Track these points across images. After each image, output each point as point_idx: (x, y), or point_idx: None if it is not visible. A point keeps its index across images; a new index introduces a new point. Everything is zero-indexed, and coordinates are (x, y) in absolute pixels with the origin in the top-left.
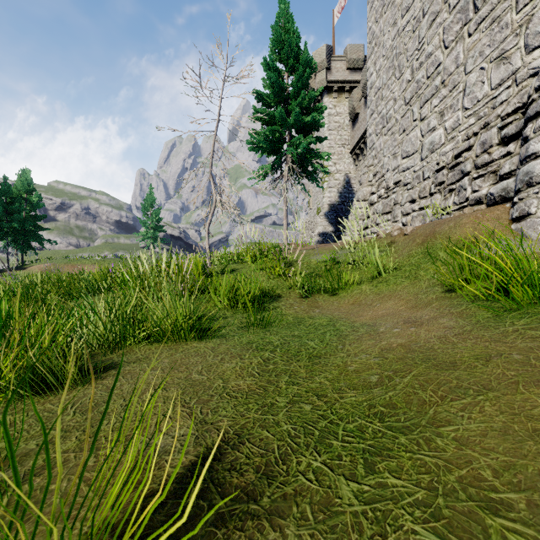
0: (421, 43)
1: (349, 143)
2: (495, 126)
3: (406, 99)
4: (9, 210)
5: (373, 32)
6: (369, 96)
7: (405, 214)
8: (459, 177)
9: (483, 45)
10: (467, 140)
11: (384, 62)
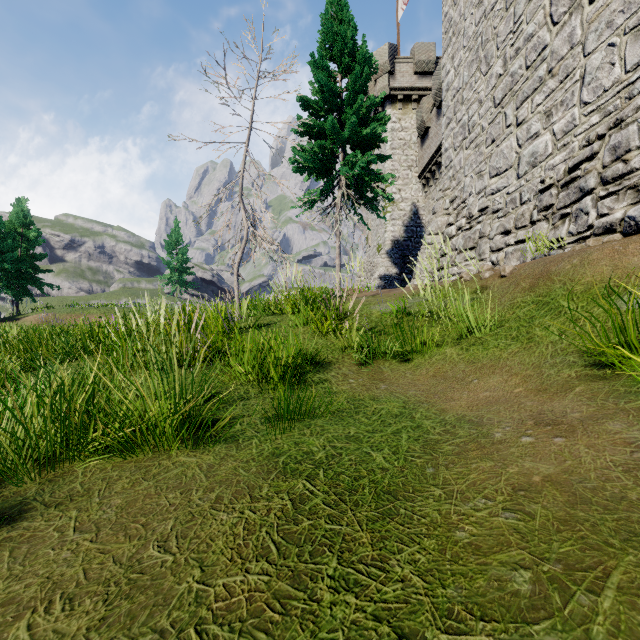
0: (517, 23)
1: (417, 164)
2: (634, 122)
3: (496, 100)
4: (0, 248)
5: (450, 18)
6: (445, 101)
7: (495, 250)
8: (576, 197)
9: (613, 11)
10: (588, 146)
11: (465, 55)
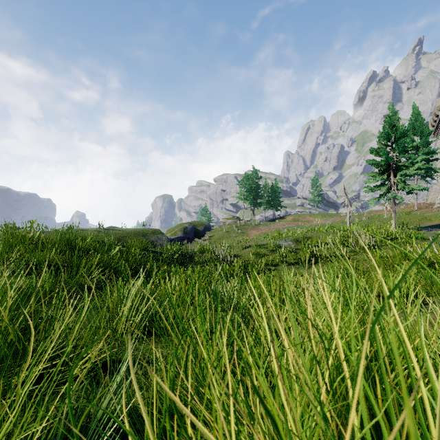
0: None
1: None
2: None
3: None
4: (274, 196)
5: None
6: None
7: None
8: None
9: None
10: None
11: None
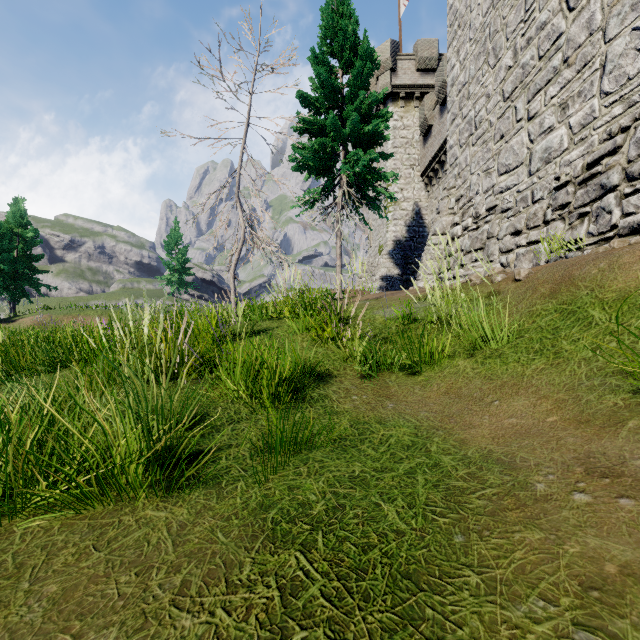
0: (529, 11)
1: (420, 163)
2: None
3: (505, 93)
4: None
5: (455, 11)
6: (450, 96)
7: (505, 251)
8: (597, 195)
9: None
10: (609, 140)
11: (471, 48)
